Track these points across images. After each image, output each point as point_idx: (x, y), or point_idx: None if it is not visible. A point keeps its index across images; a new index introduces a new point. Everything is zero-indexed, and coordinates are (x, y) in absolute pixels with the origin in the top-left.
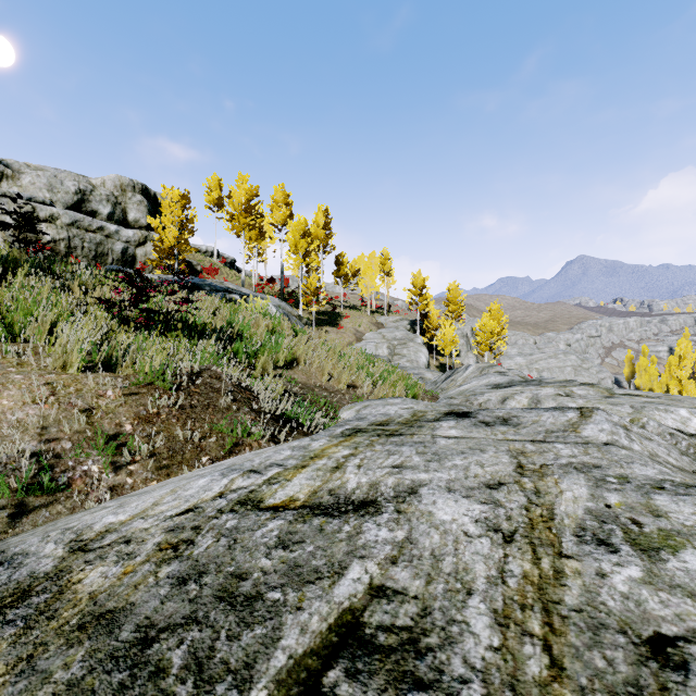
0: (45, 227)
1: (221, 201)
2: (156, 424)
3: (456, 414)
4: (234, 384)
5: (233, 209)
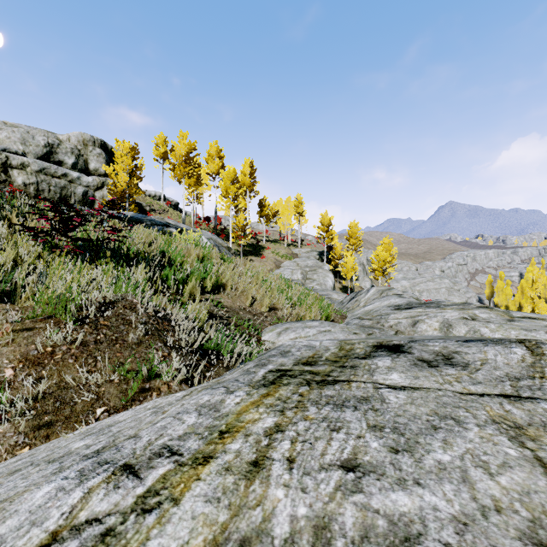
0: (16, 173)
1: (166, 155)
2: (46, 366)
3: (387, 348)
4: (150, 314)
5: (175, 160)
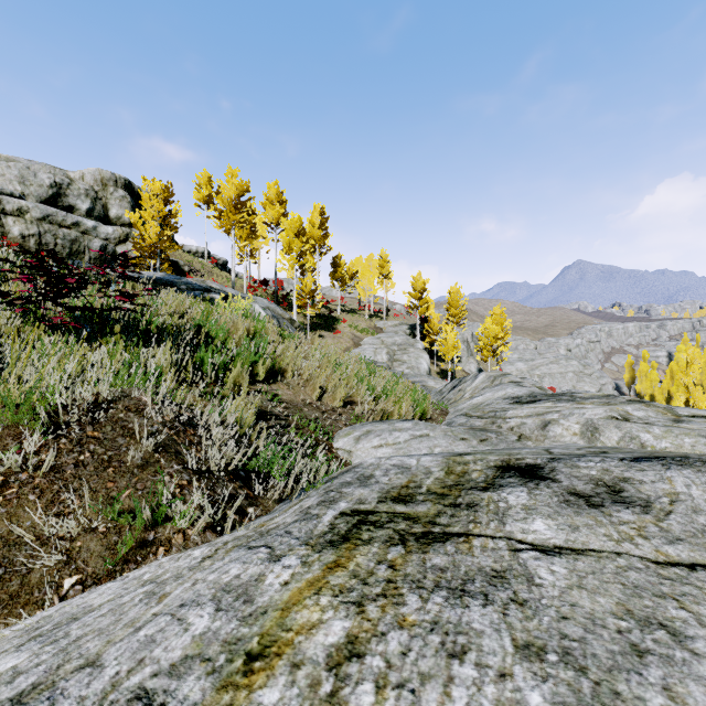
0: (12, 222)
1: (211, 199)
2: None
3: (518, 471)
4: (167, 418)
5: (222, 205)
